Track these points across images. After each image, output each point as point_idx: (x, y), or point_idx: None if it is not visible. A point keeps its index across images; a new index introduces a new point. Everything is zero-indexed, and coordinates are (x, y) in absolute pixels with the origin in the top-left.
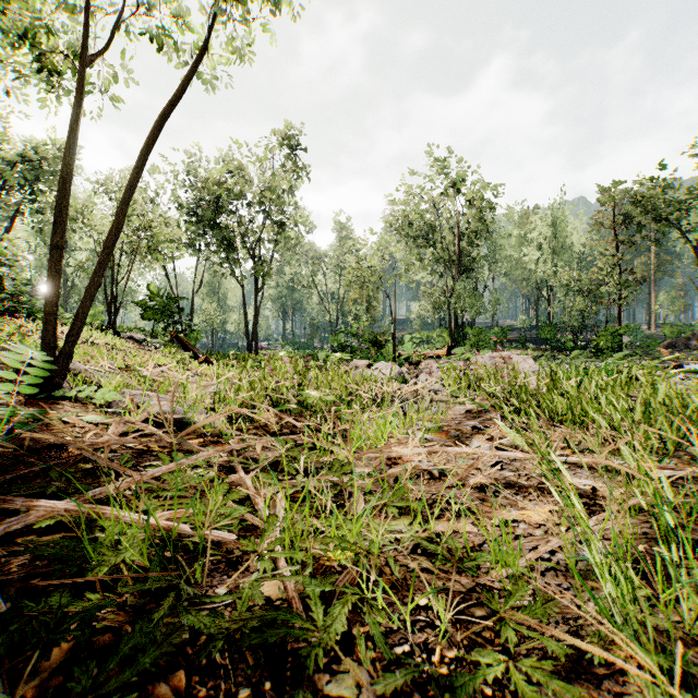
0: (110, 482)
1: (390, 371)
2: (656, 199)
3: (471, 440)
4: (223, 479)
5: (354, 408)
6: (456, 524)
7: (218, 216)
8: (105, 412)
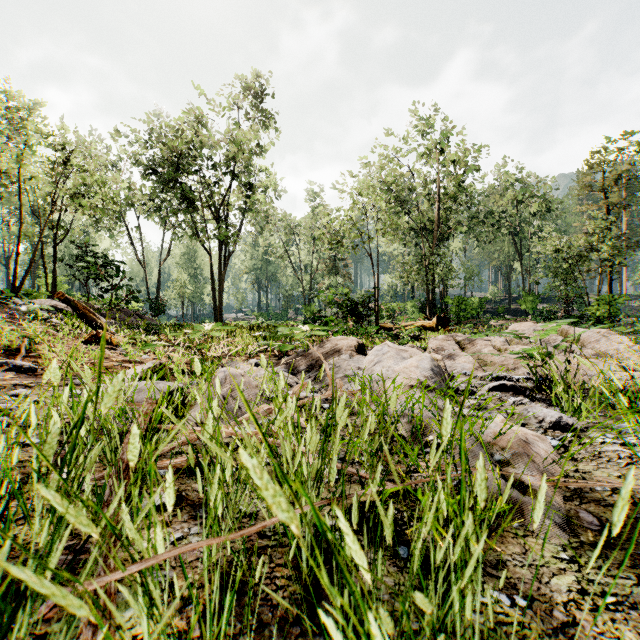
0: None
1: None
2: None
3: None
4: None
5: None
6: None
7: (179, 174)
8: None
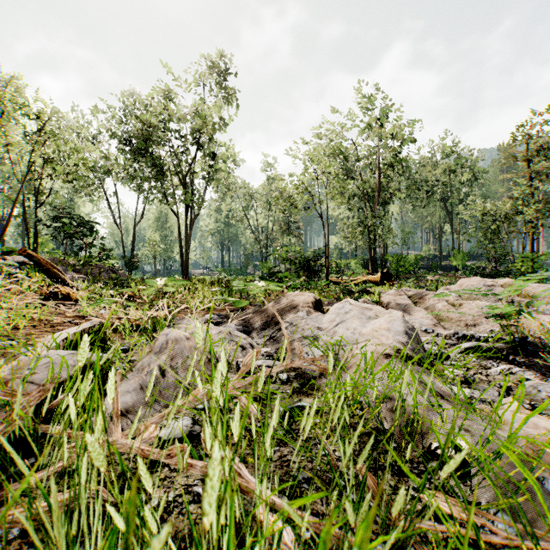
0: None
1: None
2: None
3: None
4: None
5: None
6: None
7: (150, 145)
8: None
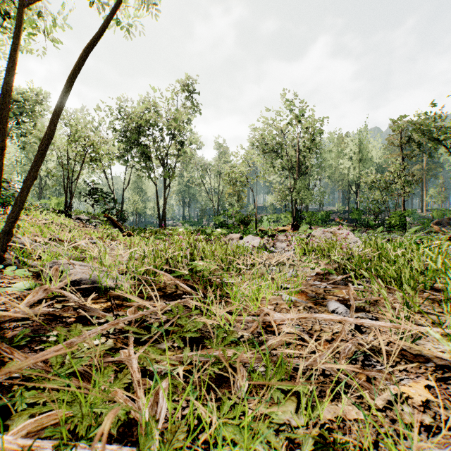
0: (2, 361)
1: (259, 244)
2: (428, 126)
3: (327, 301)
4: (113, 355)
5: (232, 270)
6: (340, 405)
7: (140, 138)
8: (37, 278)
